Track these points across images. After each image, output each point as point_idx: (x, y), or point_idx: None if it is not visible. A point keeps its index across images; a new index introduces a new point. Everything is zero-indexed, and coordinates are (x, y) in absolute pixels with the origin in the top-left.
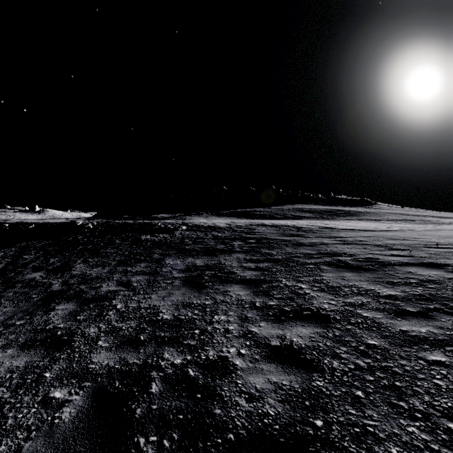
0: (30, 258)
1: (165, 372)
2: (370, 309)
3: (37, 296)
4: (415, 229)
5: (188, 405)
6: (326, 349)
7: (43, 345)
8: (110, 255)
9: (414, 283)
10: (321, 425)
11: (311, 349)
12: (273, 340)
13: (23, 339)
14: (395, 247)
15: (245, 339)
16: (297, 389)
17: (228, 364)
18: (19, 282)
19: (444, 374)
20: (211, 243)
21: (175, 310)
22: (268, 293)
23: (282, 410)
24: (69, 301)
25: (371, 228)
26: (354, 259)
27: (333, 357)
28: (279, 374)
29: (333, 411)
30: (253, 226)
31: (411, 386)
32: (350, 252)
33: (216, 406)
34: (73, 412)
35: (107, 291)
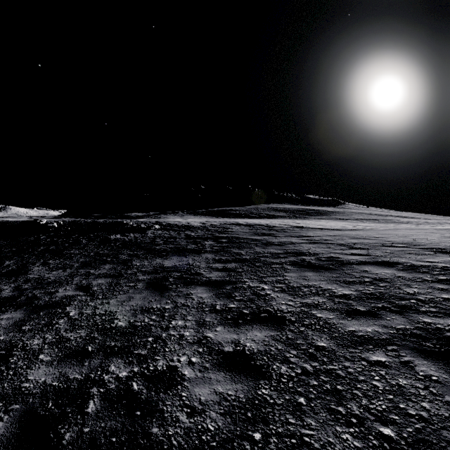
0: None
1: (107, 388)
2: (324, 309)
3: None
4: (377, 228)
5: (124, 425)
6: (277, 353)
7: None
8: (74, 257)
9: (367, 282)
10: (259, 438)
11: (262, 354)
12: (227, 345)
13: None
14: (356, 246)
15: (199, 346)
16: (242, 399)
17: (176, 375)
18: None
19: (382, 375)
20: (182, 243)
21: (132, 316)
22: (230, 295)
23: (222, 424)
24: (18, 308)
25: (339, 227)
26: (317, 258)
27: (282, 362)
28: (227, 383)
29: (273, 422)
30: (227, 225)
31: (351, 389)
32: (314, 251)
33: (155, 424)
34: None
35: (63, 297)
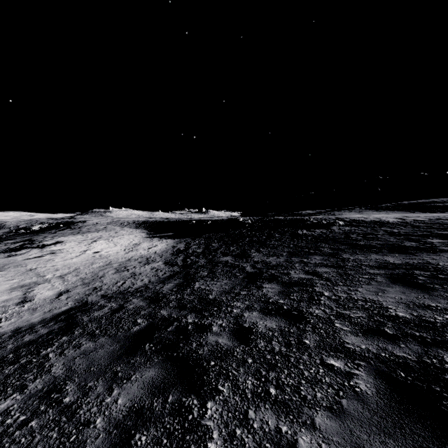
0: (216, 246)
1: None
2: None
3: (241, 275)
4: None
5: None
6: None
7: (280, 315)
8: (277, 247)
9: None
10: None
11: None
12: None
13: (257, 306)
14: None
15: None
16: None
17: None
18: (219, 263)
19: None
20: (391, 240)
21: (408, 309)
22: None
23: None
24: (270, 282)
25: None
26: None
27: None
28: None
29: None
30: (445, 221)
31: None
32: None
33: None
34: (369, 386)
35: (300, 278)
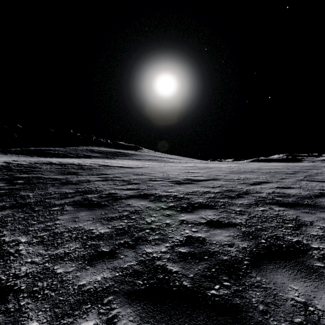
0: None
1: None
2: (70, 260)
3: None
4: (155, 166)
5: None
6: None
7: None
8: None
9: (125, 216)
10: None
11: None
12: None
13: None
14: (133, 181)
15: None
16: None
17: None
18: None
19: None
20: None
21: None
22: None
23: None
24: None
25: (133, 165)
26: (99, 195)
27: None
28: None
29: None
30: (37, 165)
31: None
32: (101, 188)
33: None
34: None
35: None
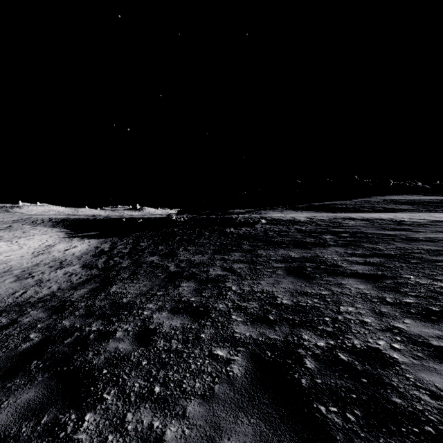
0: (145, 245)
1: (313, 352)
2: None
3: (162, 275)
4: None
5: (357, 387)
6: None
7: (187, 313)
8: (205, 245)
9: None
10: None
11: None
12: (433, 339)
13: (169, 306)
14: None
15: (393, 334)
16: None
17: (384, 356)
18: (144, 263)
19: None
20: (298, 236)
21: (291, 296)
22: (397, 289)
23: None
24: (188, 280)
25: None
26: None
27: None
28: None
29: None
30: (339, 220)
31: None
32: None
33: (392, 395)
34: (241, 369)
35: (217, 275)
